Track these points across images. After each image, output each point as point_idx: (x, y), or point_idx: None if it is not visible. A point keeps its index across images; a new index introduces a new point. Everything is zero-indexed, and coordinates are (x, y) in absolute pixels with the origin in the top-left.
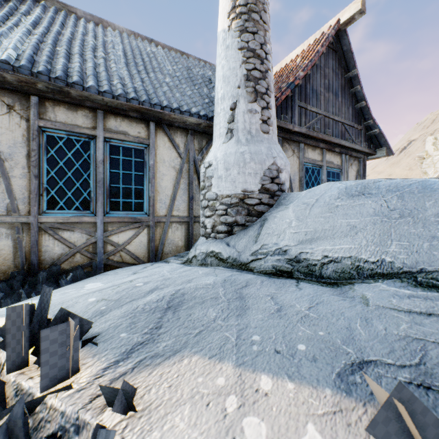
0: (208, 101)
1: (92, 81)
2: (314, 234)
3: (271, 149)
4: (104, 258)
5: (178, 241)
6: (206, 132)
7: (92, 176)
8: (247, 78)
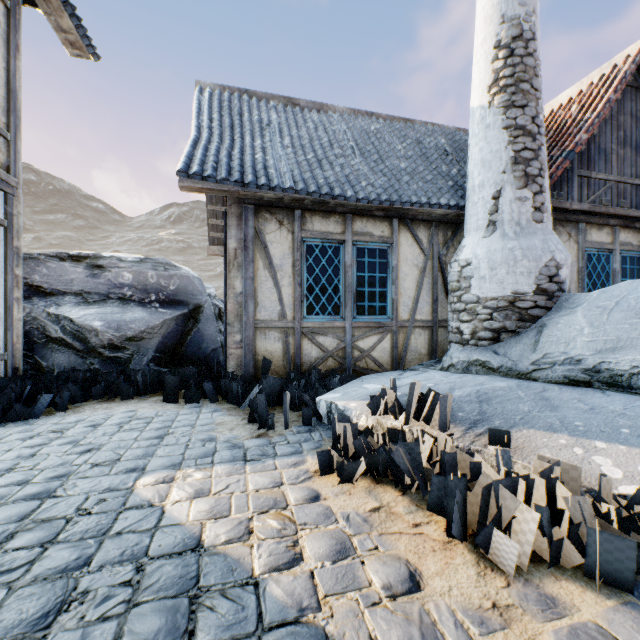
0: (453, 183)
1: (350, 190)
2: (616, 342)
3: (547, 241)
4: (352, 364)
5: (421, 348)
6: (452, 222)
7: (342, 281)
8: (514, 161)
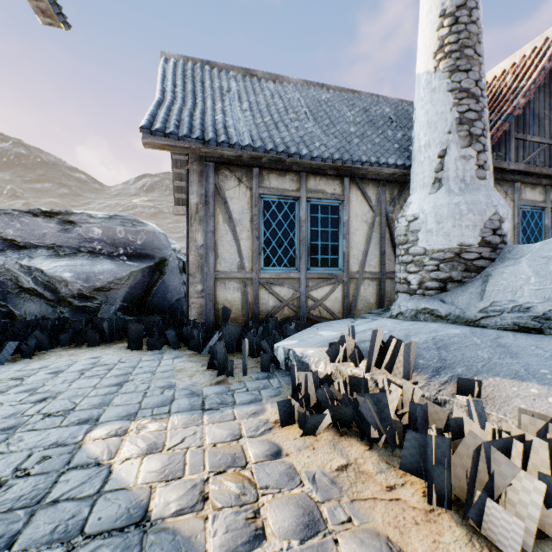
0: (398, 146)
1: (305, 149)
2: None
3: (490, 196)
4: (306, 312)
5: (370, 298)
6: (398, 181)
7: (297, 235)
8: (459, 122)
